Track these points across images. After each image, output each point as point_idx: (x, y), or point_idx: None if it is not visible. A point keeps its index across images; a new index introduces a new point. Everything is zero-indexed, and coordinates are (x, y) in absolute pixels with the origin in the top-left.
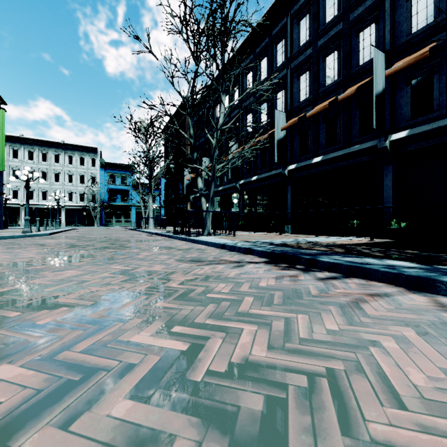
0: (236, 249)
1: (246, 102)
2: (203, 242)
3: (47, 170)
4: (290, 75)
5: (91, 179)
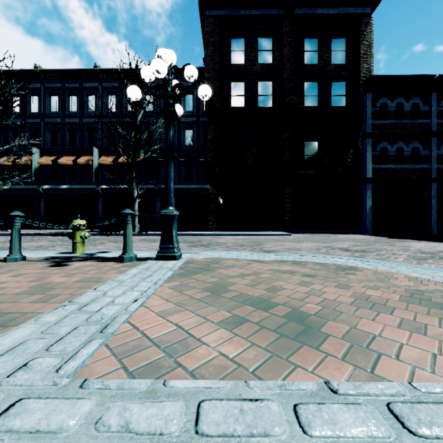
0: (32, 235)
1: None
2: None
3: None
4: (44, 125)
5: None
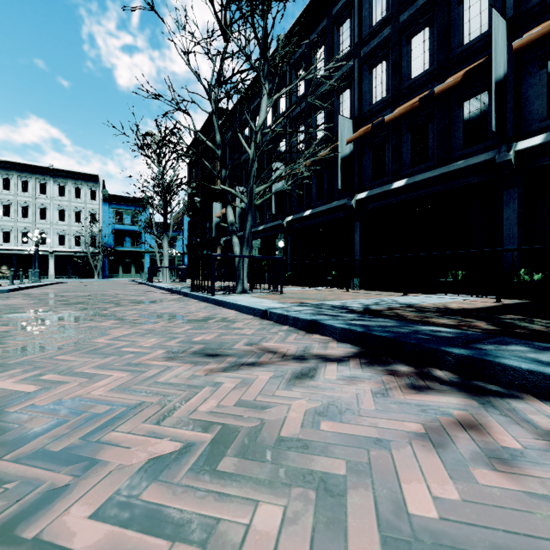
0: (289, 321)
1: (295, 109)
2: (233, 304)
3: (30, 204)
4: (358, 67)
5: (91, 216)
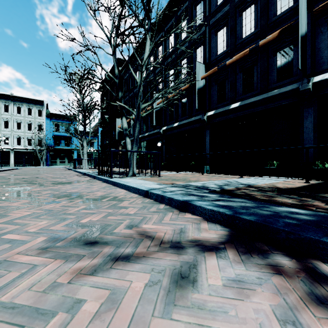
0: (165, 200)
1: (168, 59)
2: (124, 185)
3: None
4: (208, 31)
5: (38, 126)
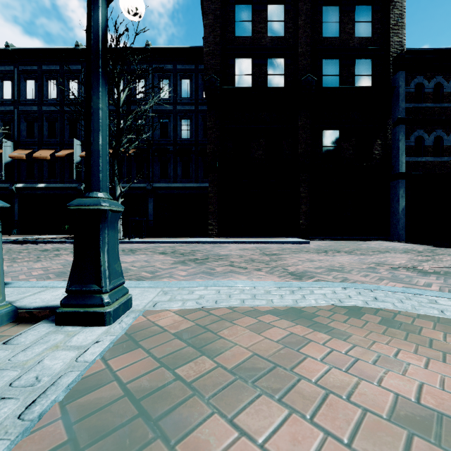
0: None
1: None
2: None
3: None
4: (17, 114)
5: None
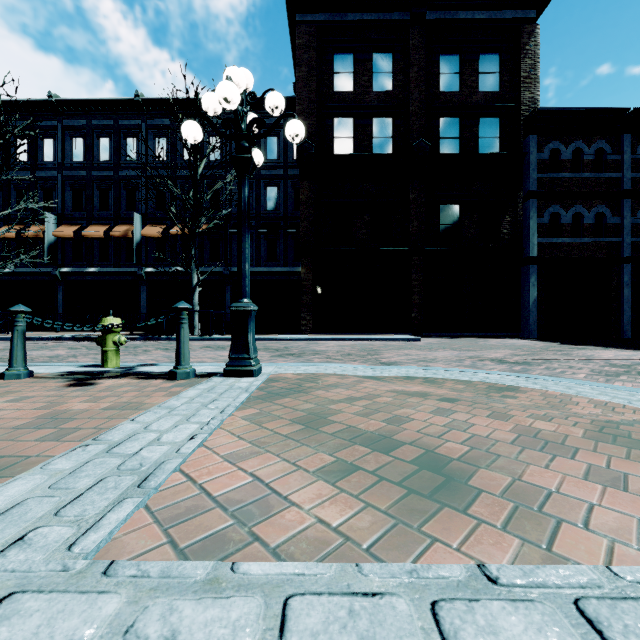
0: (45, 339)
1: None
2: None
3: None
4: (62, 181)
5: None
